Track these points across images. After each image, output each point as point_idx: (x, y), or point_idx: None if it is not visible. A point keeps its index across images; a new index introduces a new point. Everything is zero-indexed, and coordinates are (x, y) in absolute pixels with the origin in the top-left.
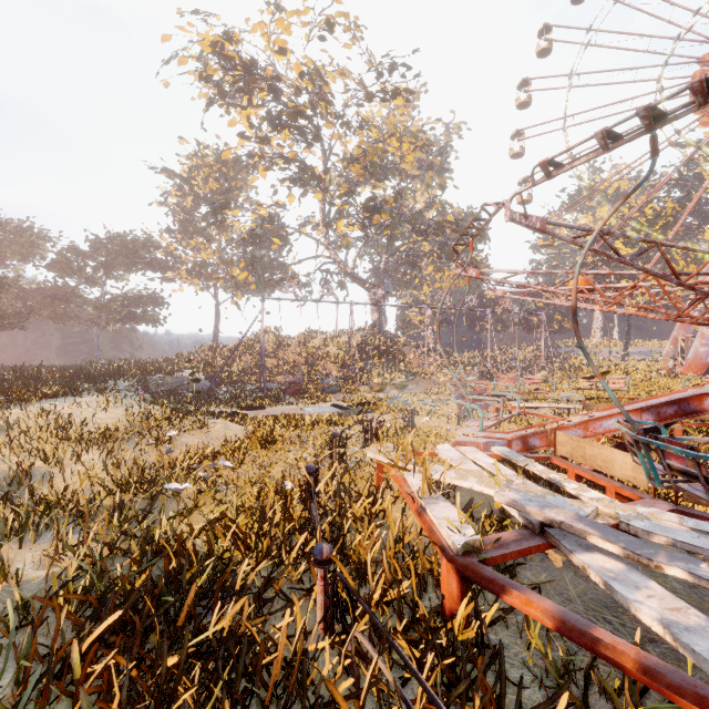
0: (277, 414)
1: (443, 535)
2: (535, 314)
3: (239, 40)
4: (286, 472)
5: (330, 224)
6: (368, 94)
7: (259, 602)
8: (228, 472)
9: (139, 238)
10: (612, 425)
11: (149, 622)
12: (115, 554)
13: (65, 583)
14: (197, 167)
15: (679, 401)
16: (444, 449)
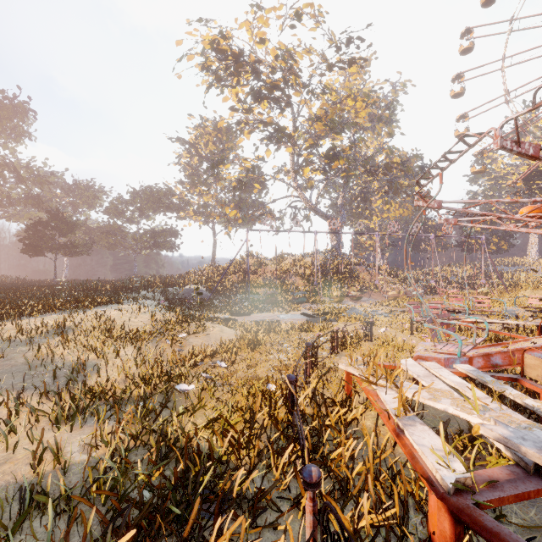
0: (259, 321)
1: (428, 465)
2: (475, 237)
3: (230, 36)
4: (268, 372)
5: (298, 171)
6: (329, 65)
7: (253, 512)
8: (223, 369)
9: (161, 189)
10: None
11: (158, 541)
12: (138, 447)
13: (97, 479)
14: (200, 135)
15: None
16: (409, 364)
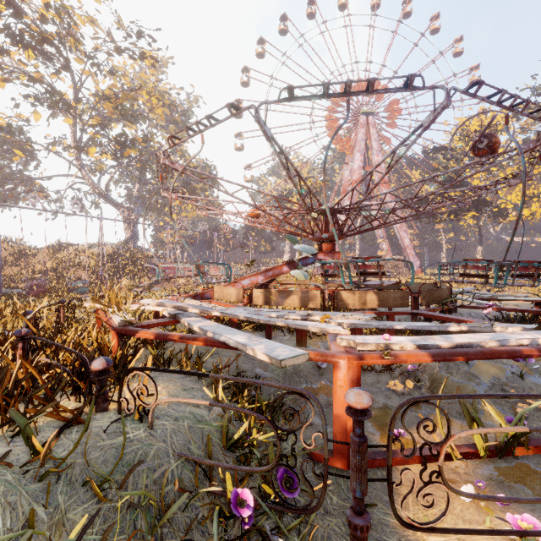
0: None
1: (116, 323)
2: (246, 238)
3: None
4: None
5: (82, 148)
6: (117, 48)
7: None
8: None
9: None
10: (245, 283)
11: None
12: None
13: None
14: None
15: (274, 269)
16: (146, 300)
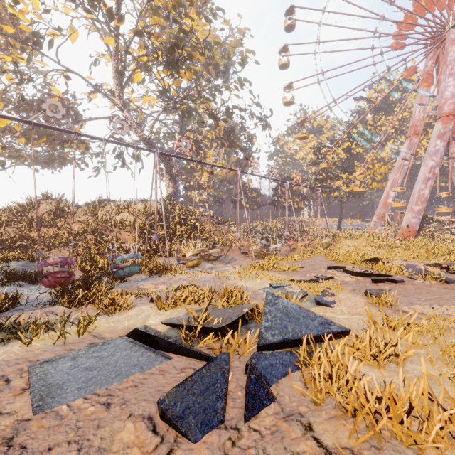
0: None
1: None
2: (315, 189)
3: None
4: None
5: (125, 85)
6: None
7: None
8: None
9: None
10: None
11: None
12: None
13: None
14: None
15: None
16: None
